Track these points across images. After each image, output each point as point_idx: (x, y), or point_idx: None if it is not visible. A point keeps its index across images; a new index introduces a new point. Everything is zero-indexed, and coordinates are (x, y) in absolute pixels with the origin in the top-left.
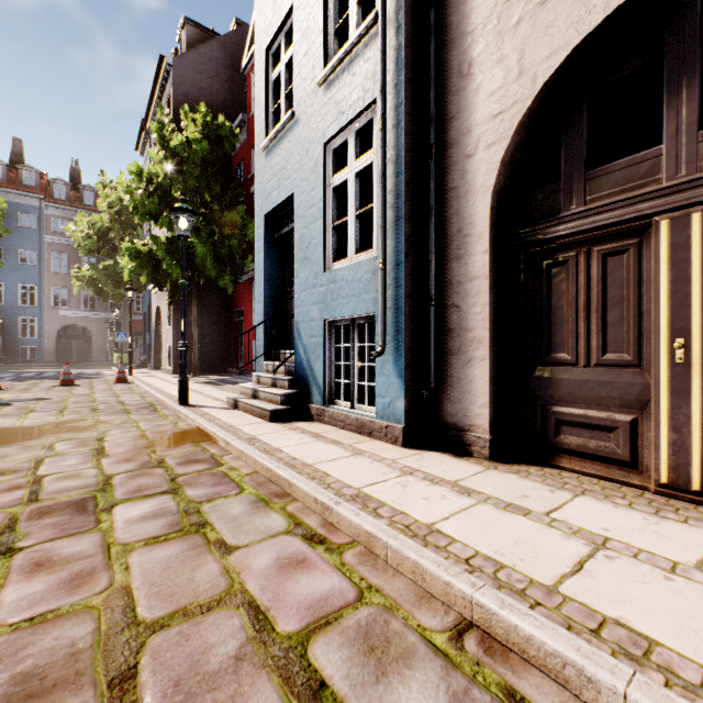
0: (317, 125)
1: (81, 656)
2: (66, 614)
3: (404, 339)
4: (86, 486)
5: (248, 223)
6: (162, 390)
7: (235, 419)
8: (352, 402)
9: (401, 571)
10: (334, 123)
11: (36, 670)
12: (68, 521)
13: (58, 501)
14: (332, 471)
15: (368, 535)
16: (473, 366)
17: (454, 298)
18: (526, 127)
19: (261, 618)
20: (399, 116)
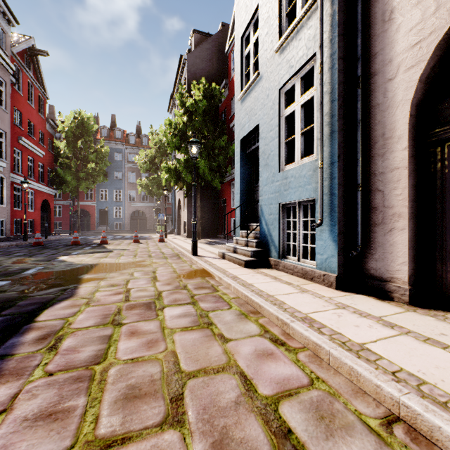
0: (274, 78)
1: (156, 382)
2: (147, 360)
3: (337, 215)
4: (150, 295)
5: (229, 146)
6: (182, 246)
7: (223, 264)
8: (298, 257)
9: (340, 372)
10: (286, 74)
11: (137, 385)
12: (143, 313)
13: (138, 302)
14: (286, 301)
15: (315, 344)
16: (394, 234)
17: (377, 184)
18: (443, 49)
19: (248, 383)
20: (333, 61)
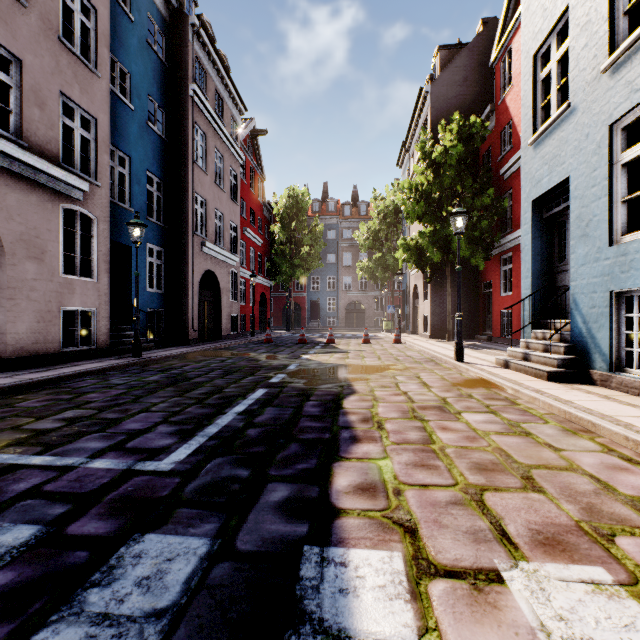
0: (600, 109)
1: (498, 465)
2: (476, 449)
3: None
4: (433, 400)
5: (497, 203)
6: (432, 350)
7: (511, 375)
8: None
9: None
10: (623, 103)
11: (480, 463)
12: (440, 414)
13: (426, 404)
14: (636, 424)
15: None
16: None
17: None
18: None
19: (603, 483)
20: None
